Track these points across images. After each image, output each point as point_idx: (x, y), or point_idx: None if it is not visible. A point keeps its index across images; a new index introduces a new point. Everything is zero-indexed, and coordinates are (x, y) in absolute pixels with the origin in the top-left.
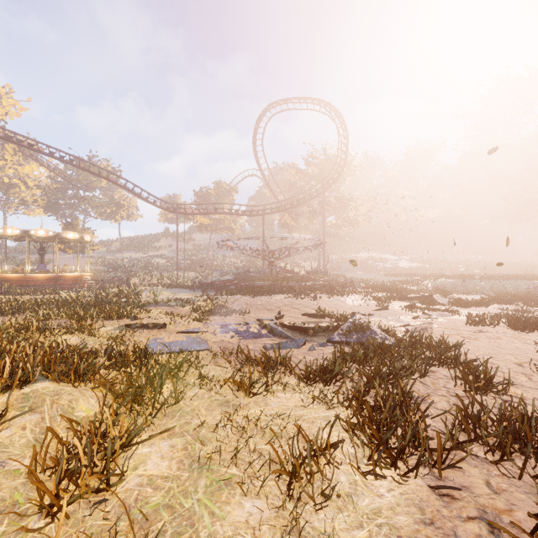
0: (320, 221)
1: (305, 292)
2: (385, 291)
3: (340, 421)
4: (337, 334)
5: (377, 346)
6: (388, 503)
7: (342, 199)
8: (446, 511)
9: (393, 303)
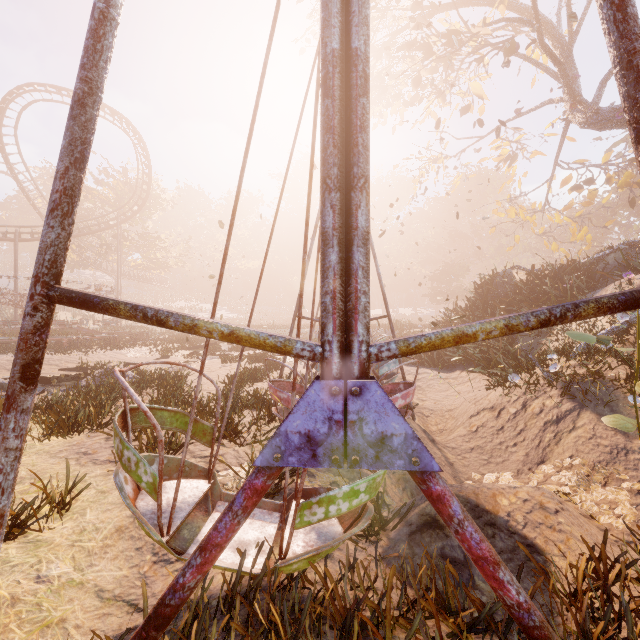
0: (119, 259)
1: (77, 348)
2: (179, 341)
3: (44, 427)
4: (86, 380)
5: (118, 383)
6: (52, 446)
7: (147, 236)
8: (88, 440)
9: (182, 352)
